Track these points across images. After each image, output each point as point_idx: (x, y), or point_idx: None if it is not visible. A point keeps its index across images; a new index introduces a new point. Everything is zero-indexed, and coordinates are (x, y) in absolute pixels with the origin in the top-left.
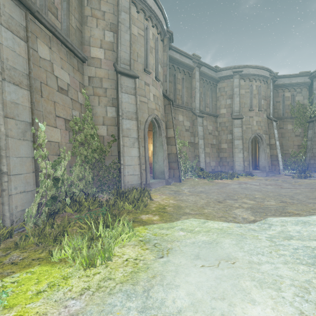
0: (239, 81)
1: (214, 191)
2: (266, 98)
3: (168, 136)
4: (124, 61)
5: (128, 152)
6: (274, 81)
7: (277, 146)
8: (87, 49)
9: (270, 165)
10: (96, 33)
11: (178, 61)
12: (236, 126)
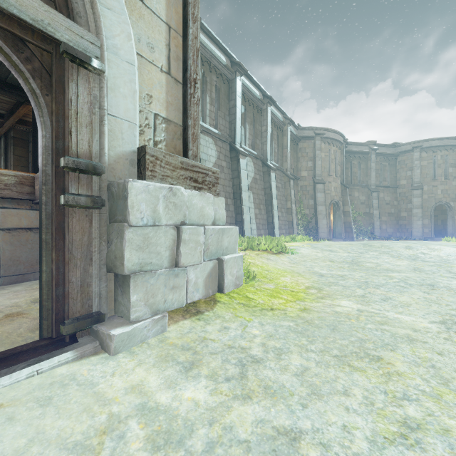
0: (420, 155)
1: None
2: None
3: (344, 210)
4: (317, 176)
5: (321, 222)
6: None
7: None
8: (299, 173)
9: None
10: (303, 164)
11: (354, 152)
12: (415, 196)
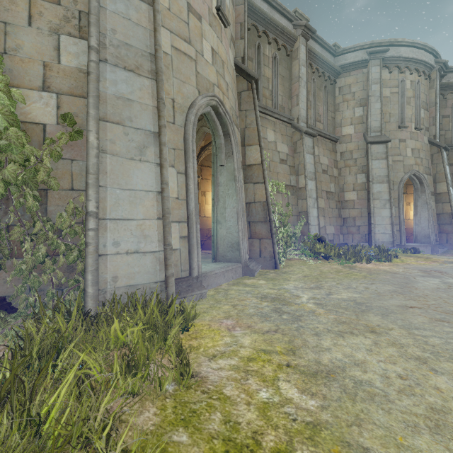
0: (381, 71)
1: (401, 303)
2: (428, 107)
3: (248, 163)
4: None
5: (118, 174)
6: (441, 77)
7: (451, 197)
8: None
9: (437, 233)
10: None
11: (266, 17)
12: (375, 156)
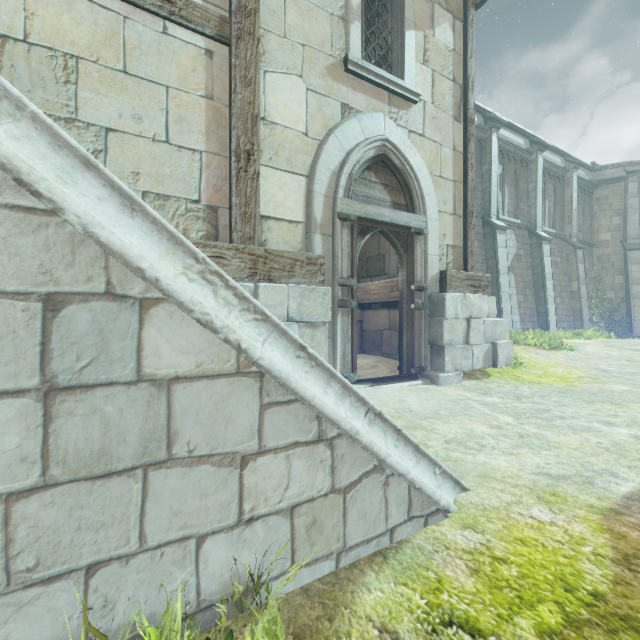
0: None
1: None
2: None
3: None
4: (631, 238)
5: (637, 310)
6: None
7: None
8: (595, 236)
9: None
10: (603, 222)
11: None
12: None
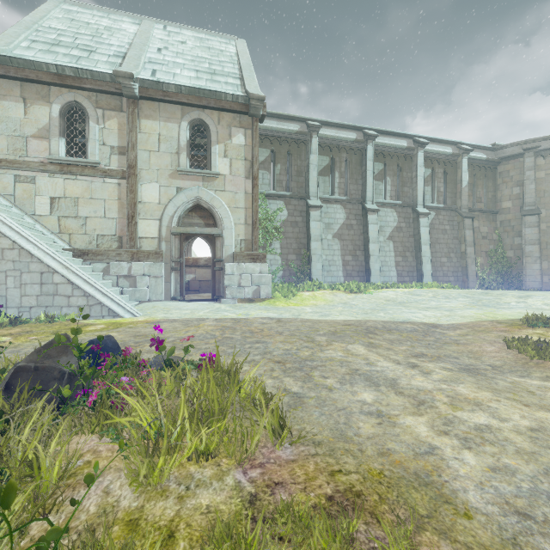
0: None
1: None
2: None
3: None
4: (528, 205)
5: (529, 267)
6: None
7: None
8: (498, 204)
9: None
10: (505, 192)
11: None
12: None
